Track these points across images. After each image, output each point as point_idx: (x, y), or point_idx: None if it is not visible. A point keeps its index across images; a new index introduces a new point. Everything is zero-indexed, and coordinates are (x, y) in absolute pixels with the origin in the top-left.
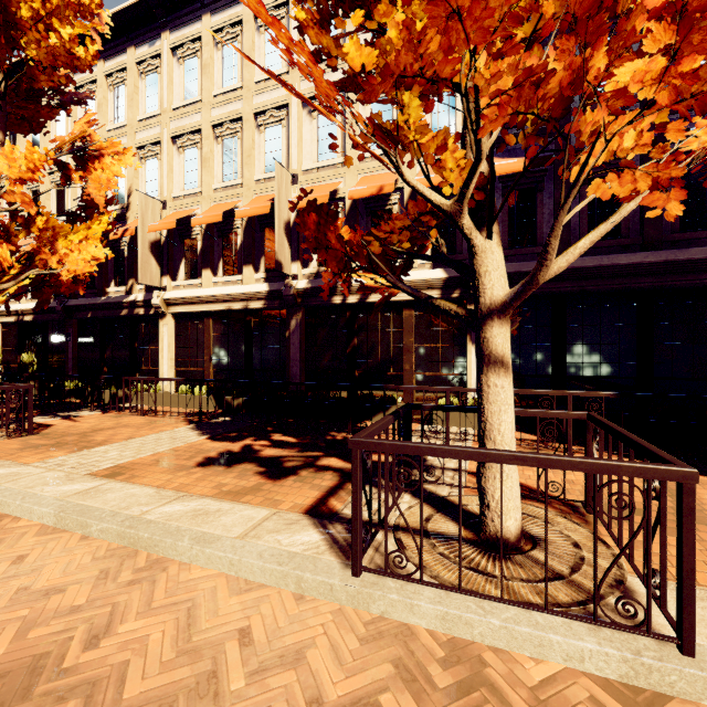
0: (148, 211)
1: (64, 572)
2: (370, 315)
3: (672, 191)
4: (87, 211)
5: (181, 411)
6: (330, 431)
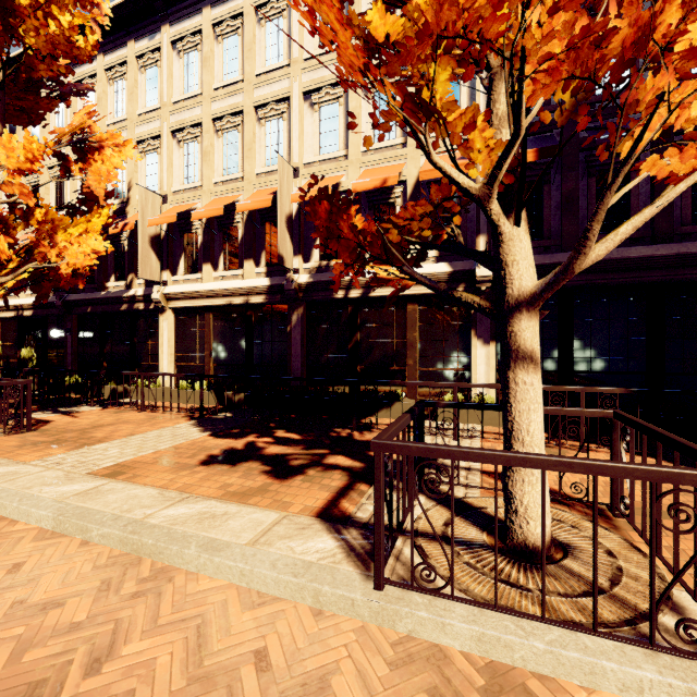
0: (148, 205)
1: (63, 583)
2: (373, 309)
3: None
4: (87, 204)
5: (182, 406)
6: (334, 427)
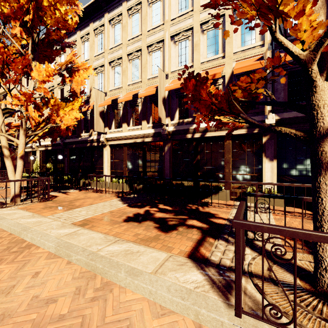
0: (98, 97)
1: (57, 286)
2: (206, 143)
3: None
4: (72, 97)
5: (113, 191)
6: (188, 204)
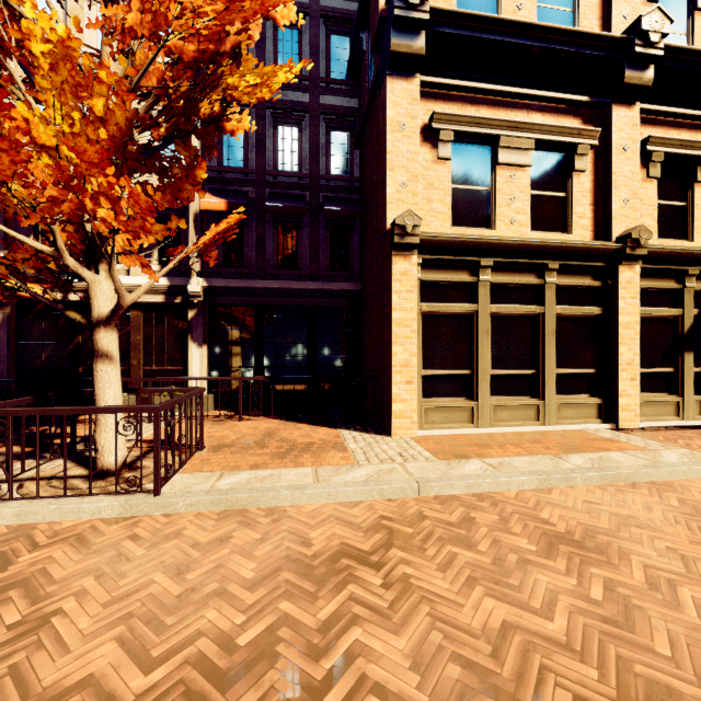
0: None
1: None
2: None
3: (150, 270)
4: None
5: None
6: (33, 426)
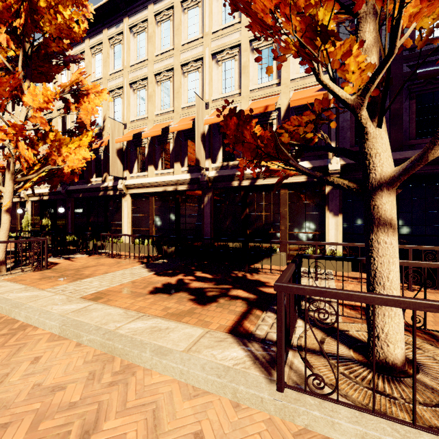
0: (115, 130)
1: (65, 372)
2: (257, 193)
3: None
4: (79, 129)
5: (136, 255)
6: (233, 270)
